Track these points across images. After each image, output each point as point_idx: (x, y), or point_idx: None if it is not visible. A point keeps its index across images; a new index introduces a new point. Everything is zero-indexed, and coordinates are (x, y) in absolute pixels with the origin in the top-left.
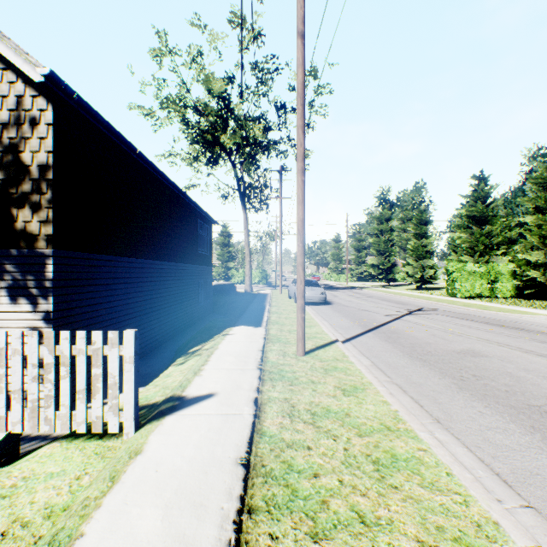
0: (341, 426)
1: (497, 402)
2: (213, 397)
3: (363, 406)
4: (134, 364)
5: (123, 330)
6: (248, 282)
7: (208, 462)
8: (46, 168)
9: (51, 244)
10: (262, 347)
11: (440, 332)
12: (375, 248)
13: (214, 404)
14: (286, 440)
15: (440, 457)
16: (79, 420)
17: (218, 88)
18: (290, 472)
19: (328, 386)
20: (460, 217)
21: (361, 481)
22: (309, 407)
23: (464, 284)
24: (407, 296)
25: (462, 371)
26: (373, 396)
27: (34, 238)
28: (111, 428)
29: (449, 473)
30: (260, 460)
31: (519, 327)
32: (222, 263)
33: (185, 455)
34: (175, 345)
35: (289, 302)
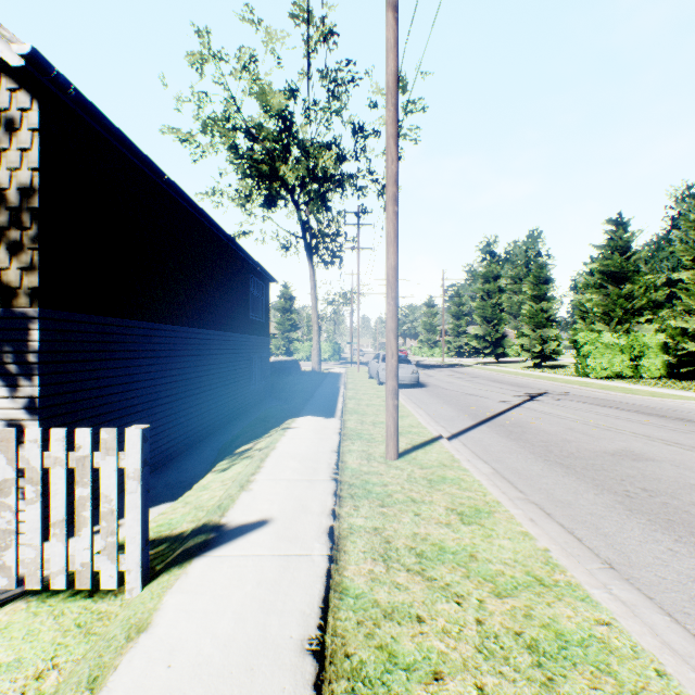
0: (466, 577)
1: (691, 534)
2: (266, 525)
3: (494, 541)
4: (142, 481)
5: (145, 422)
6: (316, 358)
7: (255, 648)
8: (30, 193)
9: (37, 300)
10: (337, 446)
11: (579, 425)
12: (480, 314)
13: (269, 538)
14: (382, 604)
15: (637, 638)
16: (54, 570)
17: (277, 104)
18: (392, 668)
19: (437, 508)
20: (589, 274)
21: (515, 689)
22: (413, 543)
23: (599, 360)
24: (523, 376)
25: (625, 482)
26: (507, 524)
27: (13, 292)
28: (105, 582)
29: (661, 670)
30: (341, 643)
31: (684, 418)
32: (282, 334)
33: (218, 633)
34: (219, 442)
35: (370, 384)
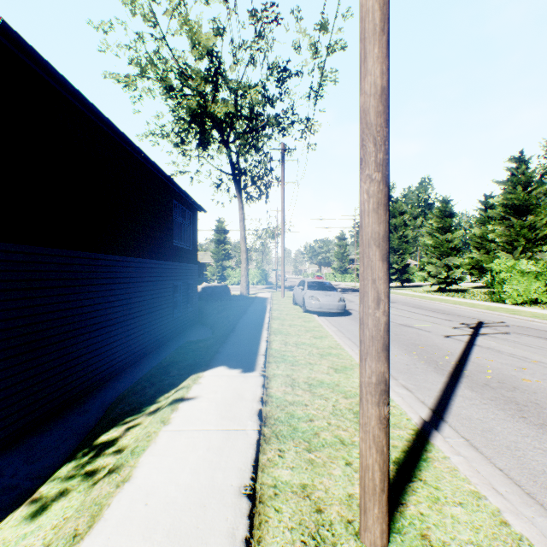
0: None
1: None
2: None
3: None
4: None
5: None
6: (244, 283)
7: None
8: None
9: None
10: (252, 468)
11: None
12: None
13: None
14: None
15: None
16: None
17: (205, 41)
18: None
19: None
20: (483, 210)
21: None
22: None
23: (516, 286)
24: (439, 301)
25: None
26: None
27: None
28: None
29: None
30: None
31: None
32: (217, 262)
33: None
34: (116, 390)
35: (295, 312)
